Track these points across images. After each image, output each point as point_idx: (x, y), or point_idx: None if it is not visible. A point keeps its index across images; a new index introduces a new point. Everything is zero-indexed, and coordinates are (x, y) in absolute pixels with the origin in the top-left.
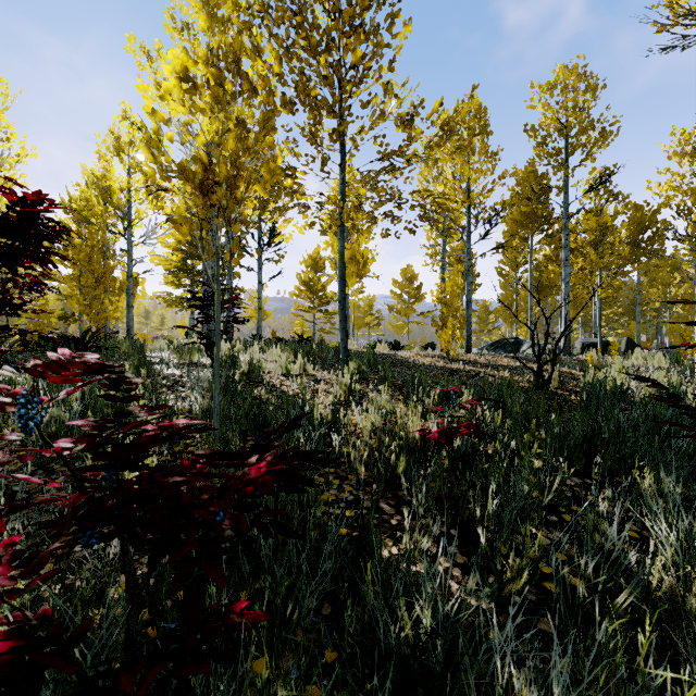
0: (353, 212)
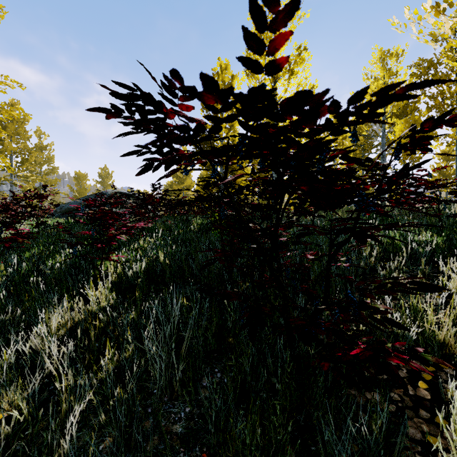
0: None
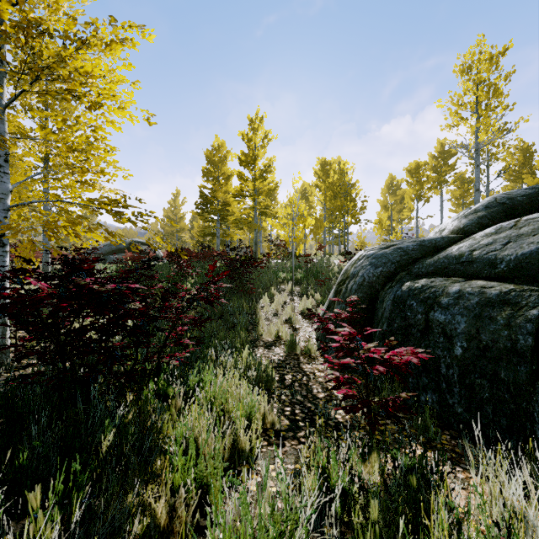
0: (349, 223)
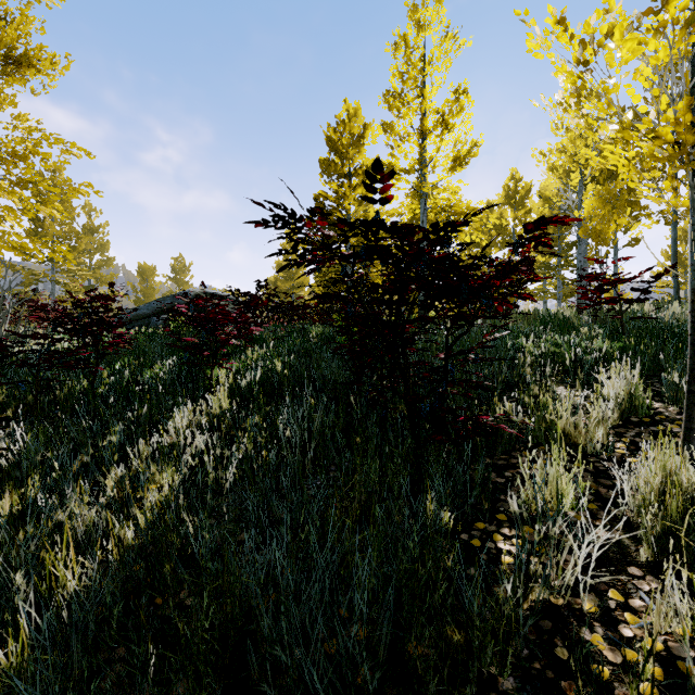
0: (686, 211)
